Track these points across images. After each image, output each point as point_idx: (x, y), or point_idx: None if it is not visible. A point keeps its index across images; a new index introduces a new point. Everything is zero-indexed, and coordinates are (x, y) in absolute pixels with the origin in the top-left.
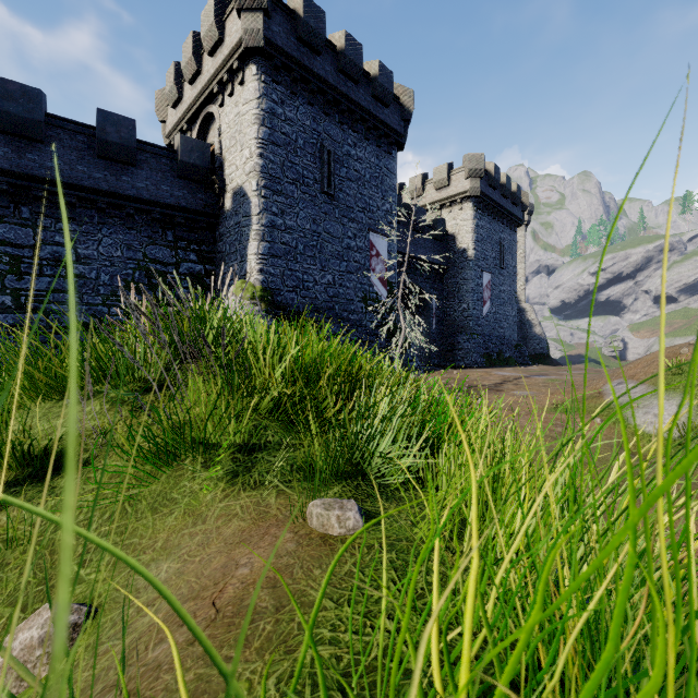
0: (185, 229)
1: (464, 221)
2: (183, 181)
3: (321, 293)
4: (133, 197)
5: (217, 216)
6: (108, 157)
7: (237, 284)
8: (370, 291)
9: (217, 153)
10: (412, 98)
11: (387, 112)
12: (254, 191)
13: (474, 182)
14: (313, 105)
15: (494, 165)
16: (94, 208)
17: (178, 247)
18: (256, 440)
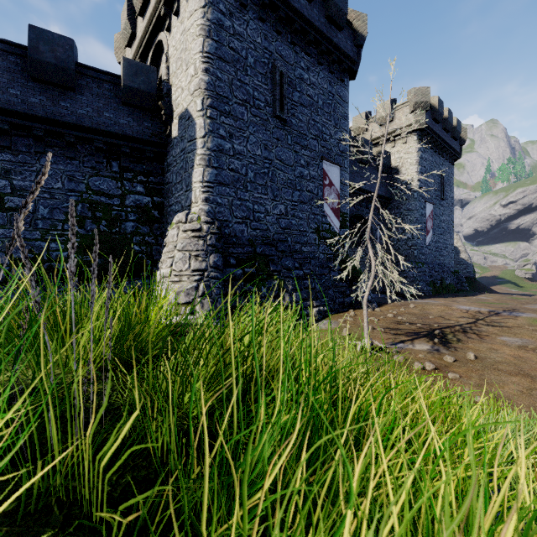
0: (132, 160)
1: (408, 154)
2: (128, 108)
3: (272, 225)
4: (73, 124)
5: (165, 145)
6: (43, 79)
7: (180, 215)
8: (322, 222)
9: (164, 79)
10: (366, 23)
11: (340, 36)
12: (199, 111)
13: (420, 115)
14: (264, 20)
15: (438, 98)
16: (31, 137)
17: (124, 178)
18: None
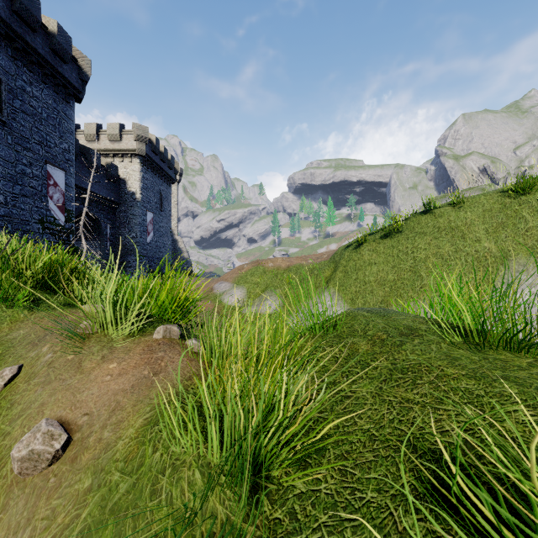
0: None
1: (133, 172)
2: None
3: None
4: None
5: None
6: None
7: None
8: (47, 215)
9: None
10: (90, 66)
11: (66, 68)
12: None
13: (141, 145)
14: None
15: (156, 137)
16: None
17: None
18: (33, 297)
